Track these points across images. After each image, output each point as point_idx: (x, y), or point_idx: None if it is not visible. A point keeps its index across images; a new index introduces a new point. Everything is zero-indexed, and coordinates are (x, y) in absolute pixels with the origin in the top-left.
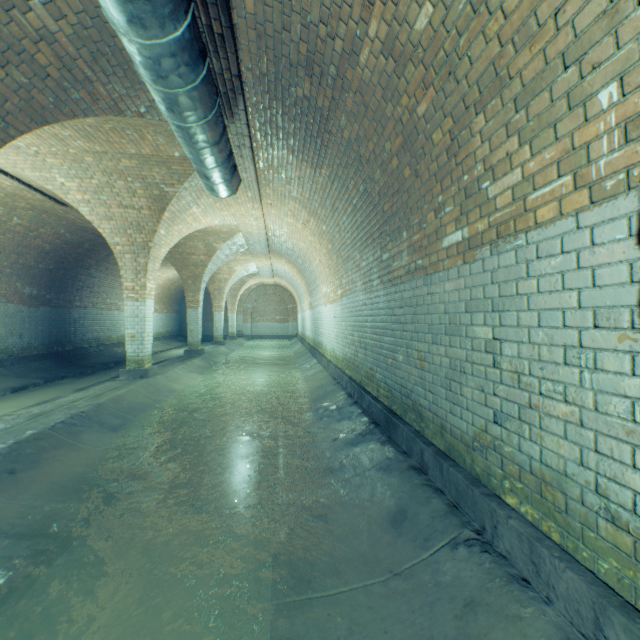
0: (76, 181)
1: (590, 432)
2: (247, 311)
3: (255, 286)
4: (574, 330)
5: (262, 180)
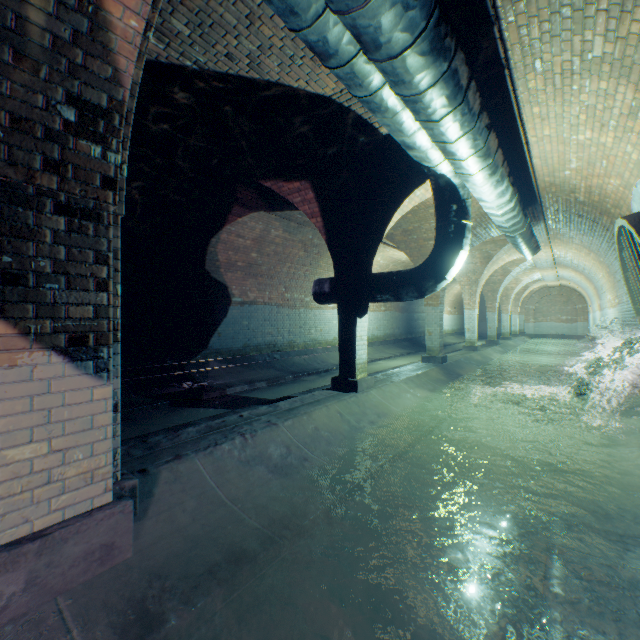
0: None
1: None
2: (528, 312)
3: (537, 289)
4: None
5: (551, 238)
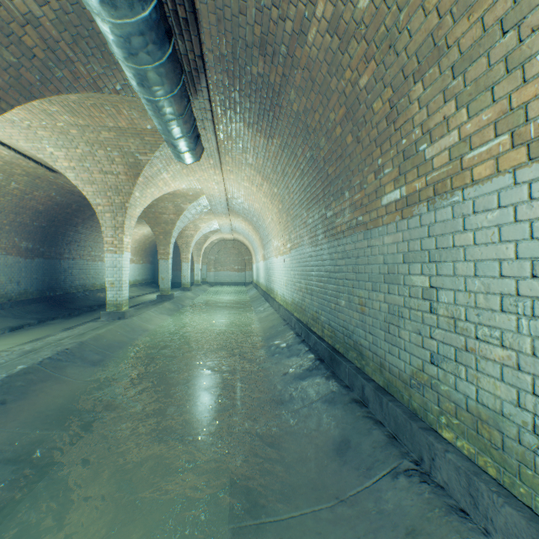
0: (63, 151)
1: (528, 376)
2: (210, 262)
3: (217, 241)
4: (511, 279)
5: (222, 149)
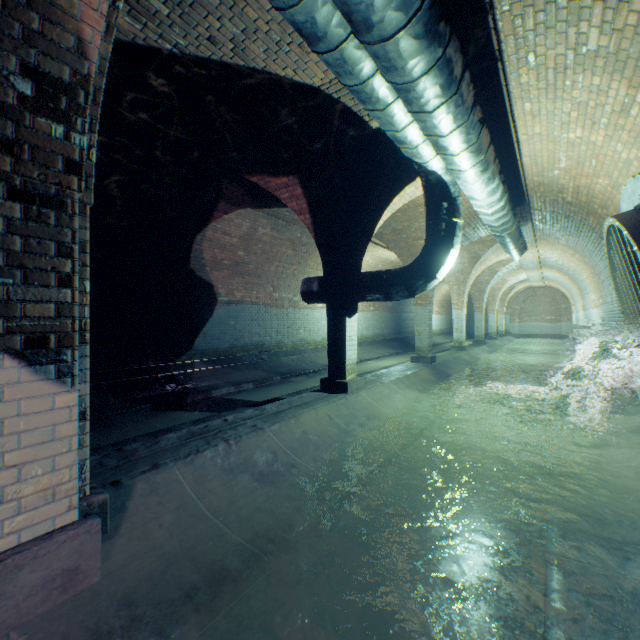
0: None
1: None
2: (513, 312)
3: (522, 289)
4: None
5: (538, 238)
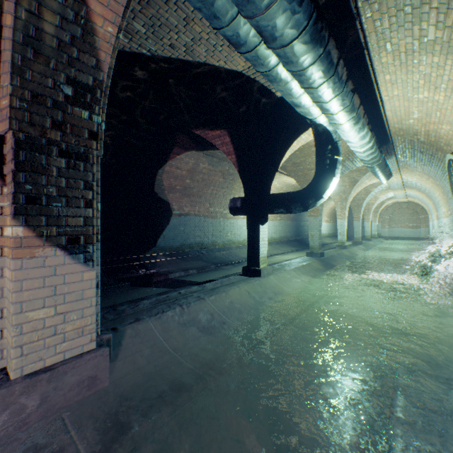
0: None
1: None
2: (384, 220)
3: (390, 204)
4: None
5: (400, 167)
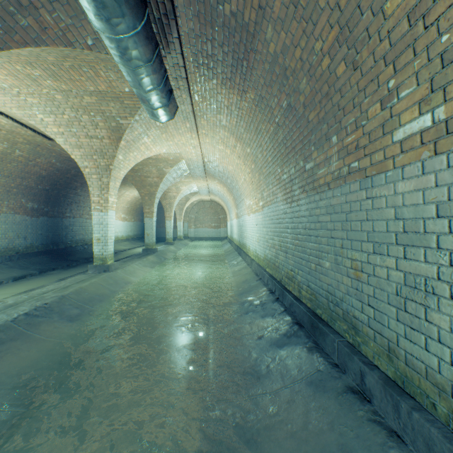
0: (52, 117)
1: None
2: (191, 220)
3: (196, 202)
4: None
5: (197, 112)
